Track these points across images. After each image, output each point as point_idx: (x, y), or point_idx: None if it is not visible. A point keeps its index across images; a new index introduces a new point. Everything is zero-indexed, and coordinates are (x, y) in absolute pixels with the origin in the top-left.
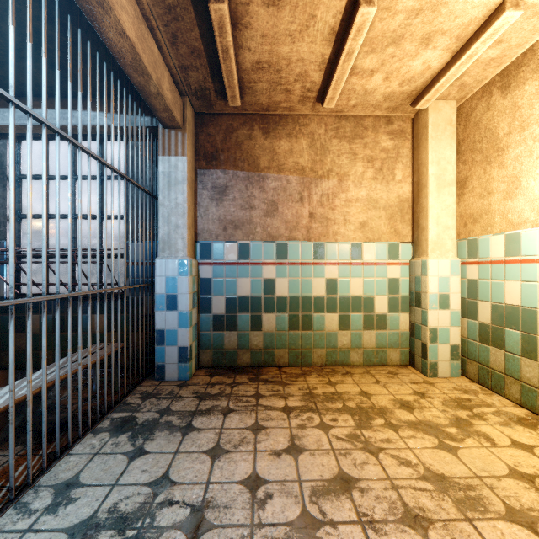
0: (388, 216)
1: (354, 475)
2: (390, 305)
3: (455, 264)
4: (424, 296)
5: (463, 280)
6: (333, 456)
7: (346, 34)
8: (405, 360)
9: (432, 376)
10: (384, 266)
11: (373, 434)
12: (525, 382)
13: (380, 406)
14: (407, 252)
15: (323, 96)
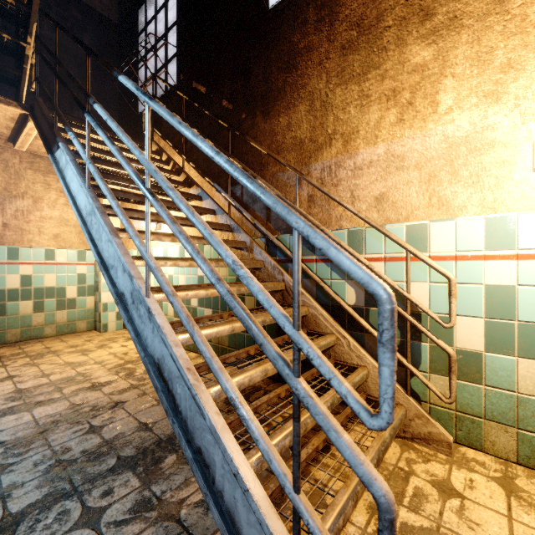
0: (78, 231)
1: (18, 374)
2: (79, 292)
3: None
4: (100, 284)
5: None
6: (6, 373)
7: (24, 124)
8: (91, 327)
9: (104, 331)
10: (74, 265)
11: (42, 360)
12: None
13: (55, 350)
14: (92, 256)
15: (14, 141)
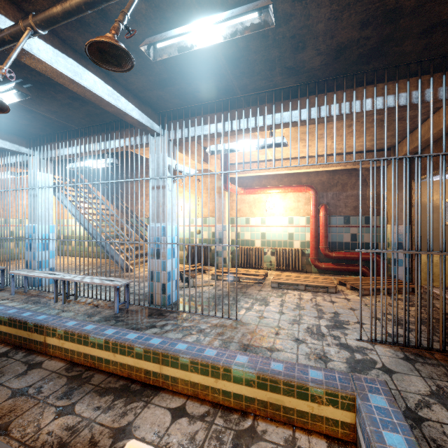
0: None
1: None
2: None
3: (55, 226)
4: None
5: (58, 230)
6: None
7: (27, 173)
8: None
9: None
10: None
11: None
12: (70, 251)
13: None
14: None
15: None
